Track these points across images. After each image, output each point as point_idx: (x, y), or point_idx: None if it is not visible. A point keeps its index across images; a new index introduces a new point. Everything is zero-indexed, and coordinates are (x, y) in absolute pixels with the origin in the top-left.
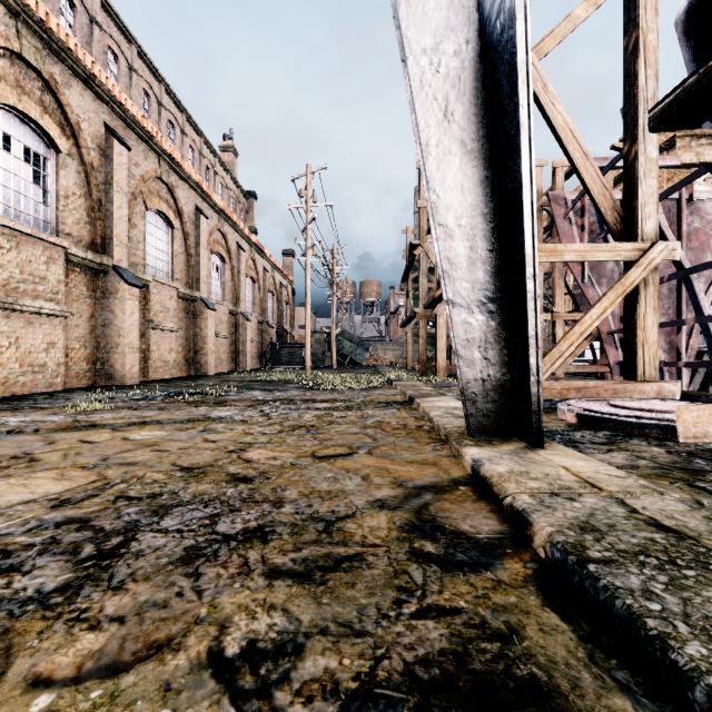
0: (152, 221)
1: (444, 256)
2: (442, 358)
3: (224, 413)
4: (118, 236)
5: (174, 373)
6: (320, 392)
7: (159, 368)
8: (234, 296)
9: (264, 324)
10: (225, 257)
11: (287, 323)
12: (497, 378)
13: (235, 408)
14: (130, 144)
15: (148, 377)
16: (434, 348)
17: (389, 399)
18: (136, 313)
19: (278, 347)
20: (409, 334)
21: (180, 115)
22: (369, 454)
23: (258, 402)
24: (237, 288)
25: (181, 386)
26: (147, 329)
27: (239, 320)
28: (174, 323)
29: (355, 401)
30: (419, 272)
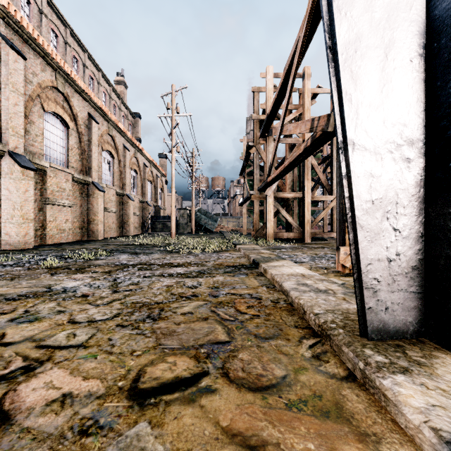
0: (50, 121)
1: (345, 66)
2: (270, 227)
3: (73, 283)
4: (14, 127)
5: (69, 238)
6: (179, 255)
7: (56, 235)
8: (121, 182)
9: (144, 203)
10: (113, 154)
11: (162, 203)
12: (408, 257)
13: (90, 276)
14: (27, 56)
15: (45, 242)
16: (261, 220)
17: (236, 262)
18: (30, 190)
19: (155, 219)
20: (245, 210)
21: (82, 53)
22: (225, 377)
23: (119, 267)
24: (123, 177)
25: (65, 250)
26: (44, 204)
27: (125, 200)
28: (69, 200)
29: (207, 264)
30: (254, 165)
